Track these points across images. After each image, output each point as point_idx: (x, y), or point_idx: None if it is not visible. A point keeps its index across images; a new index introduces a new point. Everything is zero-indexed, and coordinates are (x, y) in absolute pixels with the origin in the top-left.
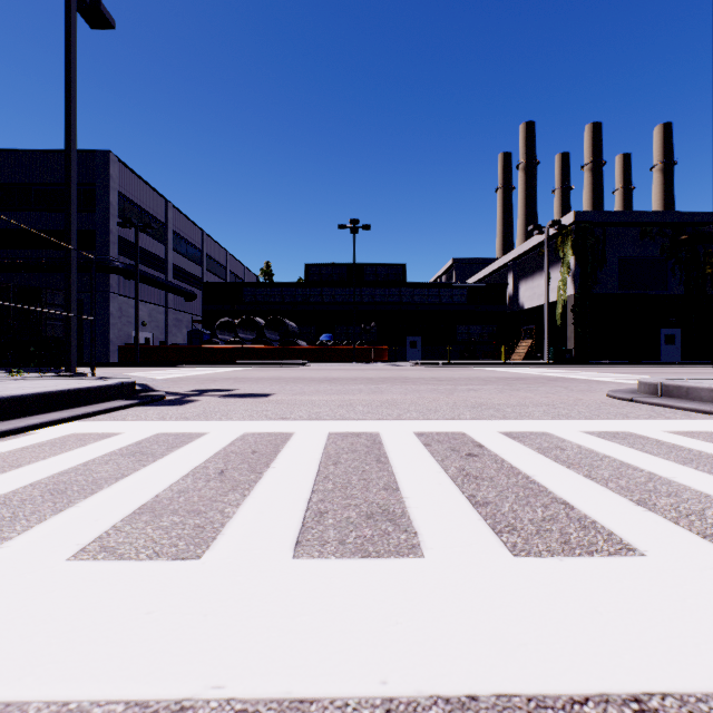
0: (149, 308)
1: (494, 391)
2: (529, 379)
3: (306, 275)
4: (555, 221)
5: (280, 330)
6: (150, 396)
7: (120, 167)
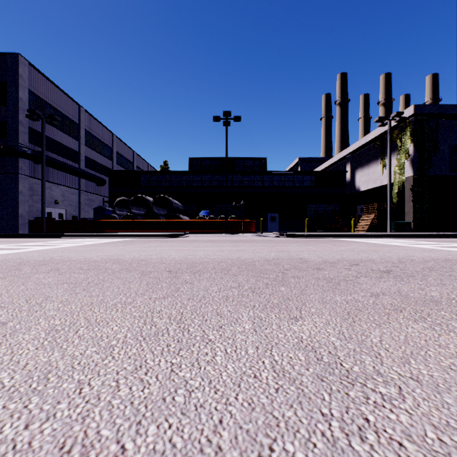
0: (62, 189)
1: None
2: None
3: (190, 166)
4: (399, 112)
5: (169, 208)
6: None
7: (32, 71)
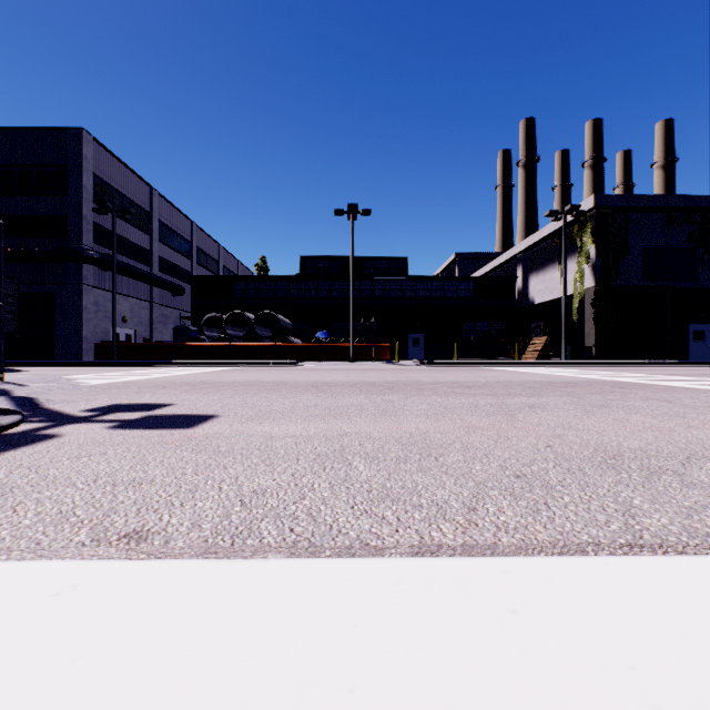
0: (131, 302)
1: (573, 410)
2: (583, 384)
3: (302, 269)
4: (574, 205)
5: (273, 326)
6: None
7: (97, 148)
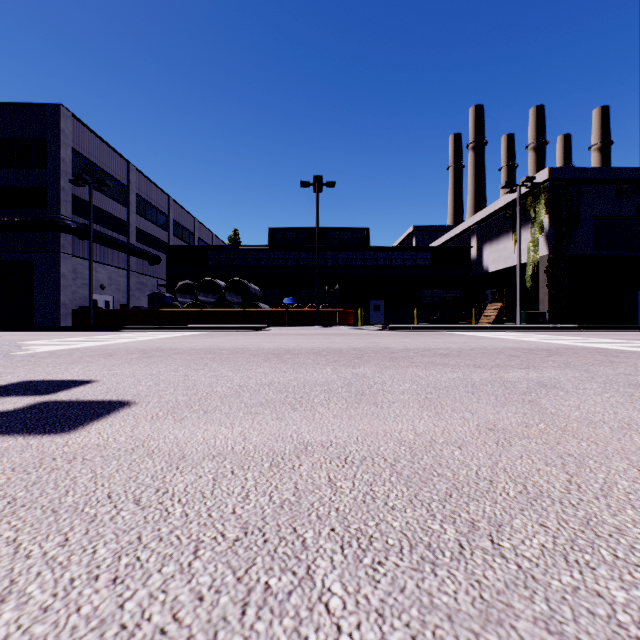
0: (109, 270)
1: (606, 392)
2: (567, 352)
3: (270, 239)
4: (529, 177)
5: (243, 293)
6: None
7: (75, 123)
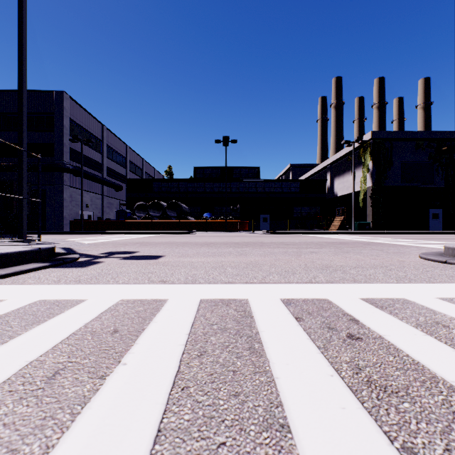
0: (91, 195)
1: (330, 253)
2: (349, 243)
3: (195, 174)
4: (359, 137)
5: (177, 210)
6: (64, 258)
7: (71, 102)
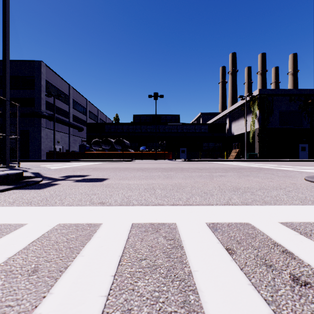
0: (61, 134)
1: (235, 177)
2: (246, 168)
3: (134, 119)
4: (250, 93)
5: (121, 144)
6: (28, 181)
7: (47, 68)
